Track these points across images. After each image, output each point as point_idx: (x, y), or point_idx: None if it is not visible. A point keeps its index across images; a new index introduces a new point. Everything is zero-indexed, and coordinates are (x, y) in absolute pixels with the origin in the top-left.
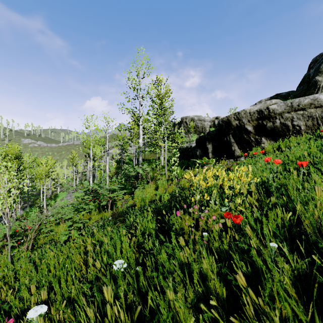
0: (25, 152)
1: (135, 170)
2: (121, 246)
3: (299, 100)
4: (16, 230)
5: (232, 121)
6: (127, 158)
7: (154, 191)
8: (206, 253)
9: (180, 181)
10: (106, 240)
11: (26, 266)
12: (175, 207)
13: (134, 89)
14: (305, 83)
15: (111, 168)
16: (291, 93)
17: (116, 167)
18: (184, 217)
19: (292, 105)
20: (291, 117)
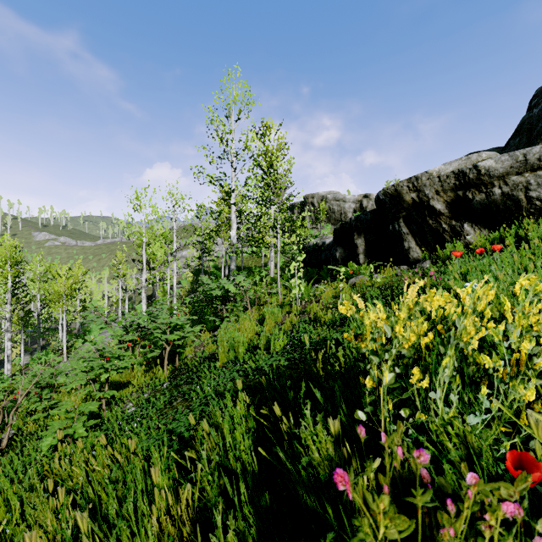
0: (35, 255)
1: (220, 287)
2: (150, 514)
3: (540, 149)
4: None
5: (405, 193)
6: (212, 265)
7: (257, 327)
8: None
9: (307, 308)
10: (83, 525)
11: None
12: (304, 378)
13: (221, 140)
14: (523, 133)
15: (183, 283)
16: (498, 151)
17: (193, 280)
18: (373, 505)
19: (527, 159)
20: (525, 182)
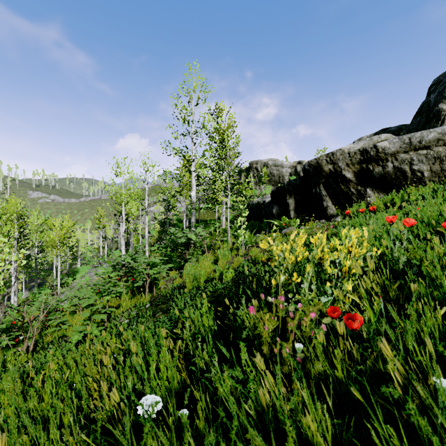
0: (33, 210)
1: (184, 236)
2: (159, 356)
3: (420, 135)
4: (14, 322)
5: (324, 165)
6: (175, 219)
7: (212, 265)
8: (309, 395)
9: (249, 251)
10: (133, 349)
11: (0, 395)
12: (244, 292)
13: (184, 121)
14: (423, 113)
15: (152, 233)
16: (404, 128)
17: (159, 231)
18: (263, 316)
19: (411, 142)
20: (409, 159)
